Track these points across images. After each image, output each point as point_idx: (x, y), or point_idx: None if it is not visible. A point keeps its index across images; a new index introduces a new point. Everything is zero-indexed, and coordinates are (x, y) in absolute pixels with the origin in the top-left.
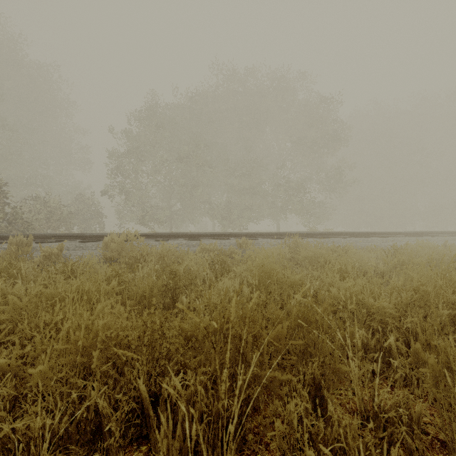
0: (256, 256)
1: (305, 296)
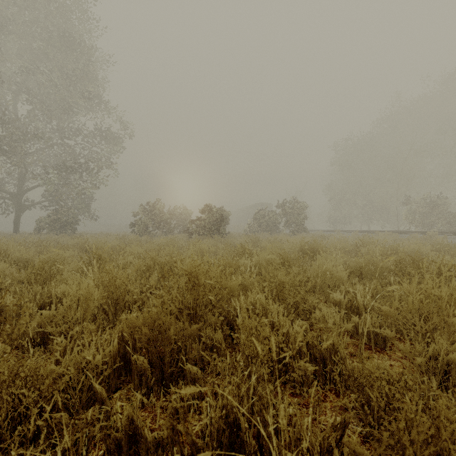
0: None
1: None
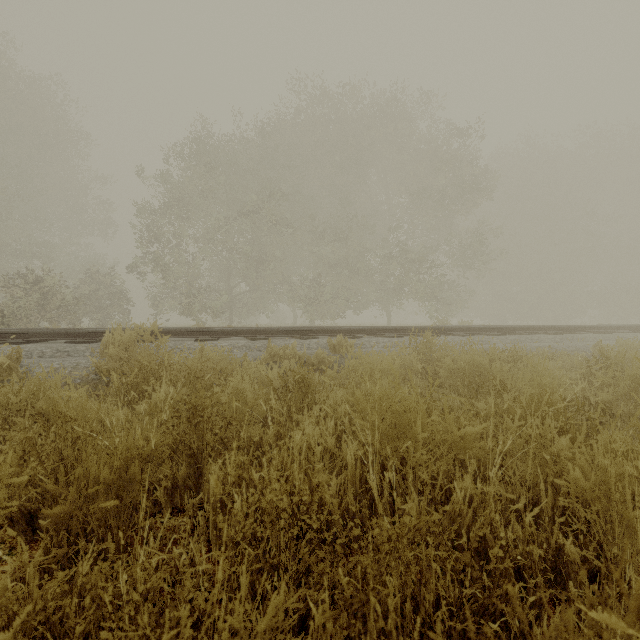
0: (365, 370)
1: (481, 468)
